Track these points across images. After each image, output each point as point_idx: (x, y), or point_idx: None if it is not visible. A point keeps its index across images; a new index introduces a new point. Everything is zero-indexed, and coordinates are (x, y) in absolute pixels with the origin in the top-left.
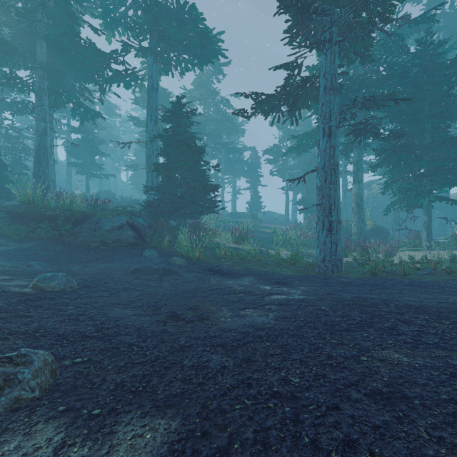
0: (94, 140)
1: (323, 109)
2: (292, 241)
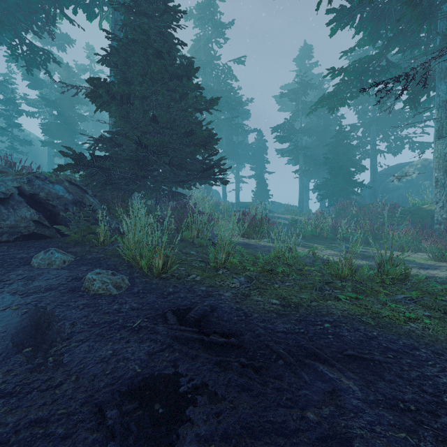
0: (74, 116)
1: None
2: (325, 234)
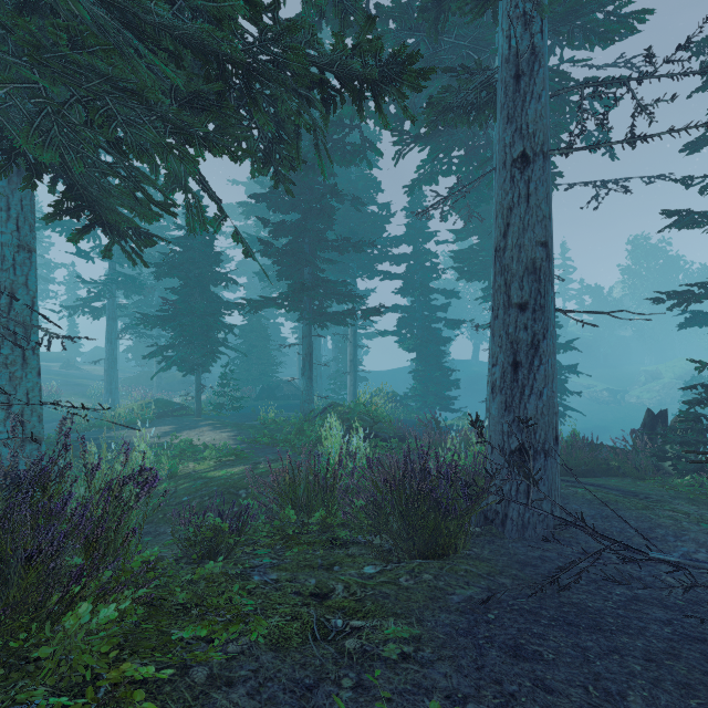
0: None
1: (109, 328)
2: None
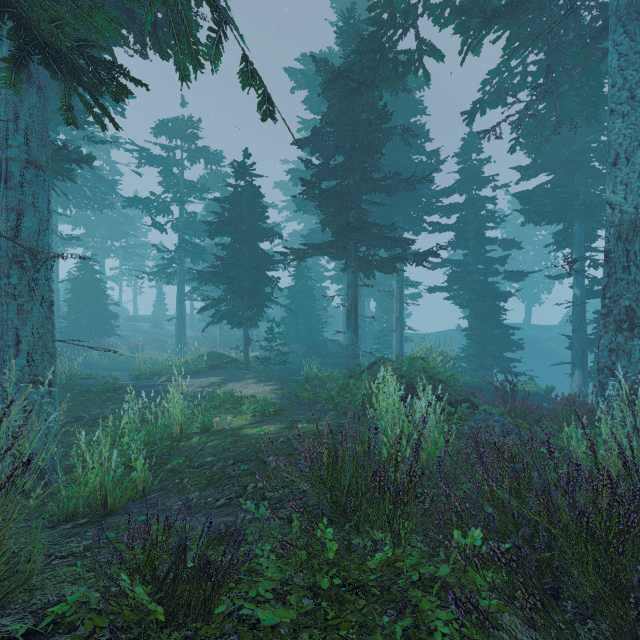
0: None
1: (179, 290)
2: None
